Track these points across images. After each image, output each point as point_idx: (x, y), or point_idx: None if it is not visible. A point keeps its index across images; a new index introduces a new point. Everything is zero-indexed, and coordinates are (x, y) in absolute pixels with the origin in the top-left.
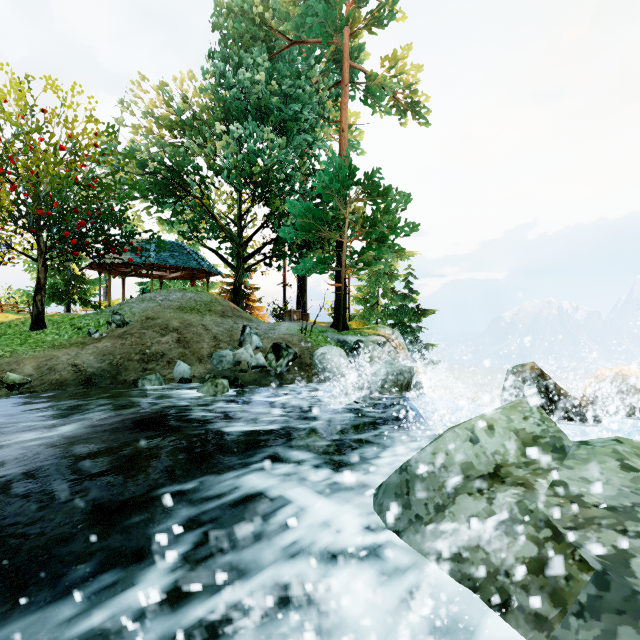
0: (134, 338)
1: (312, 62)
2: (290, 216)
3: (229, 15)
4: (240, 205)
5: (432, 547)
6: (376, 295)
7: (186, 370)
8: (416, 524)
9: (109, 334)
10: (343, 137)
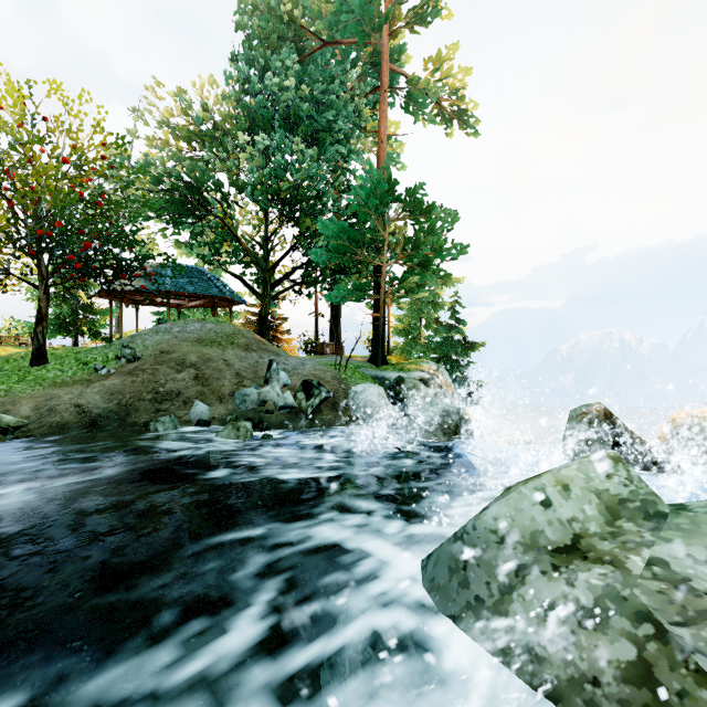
0: (146, 375)
1: (347, 65)
2: (322, 237)
3: (254, 13)
4: (267, 225)
5: (497, 640)
6: (418, 326)
7: (204, 411)
8: (476, 608)
9: (118, 370)
10: (382, 149)
